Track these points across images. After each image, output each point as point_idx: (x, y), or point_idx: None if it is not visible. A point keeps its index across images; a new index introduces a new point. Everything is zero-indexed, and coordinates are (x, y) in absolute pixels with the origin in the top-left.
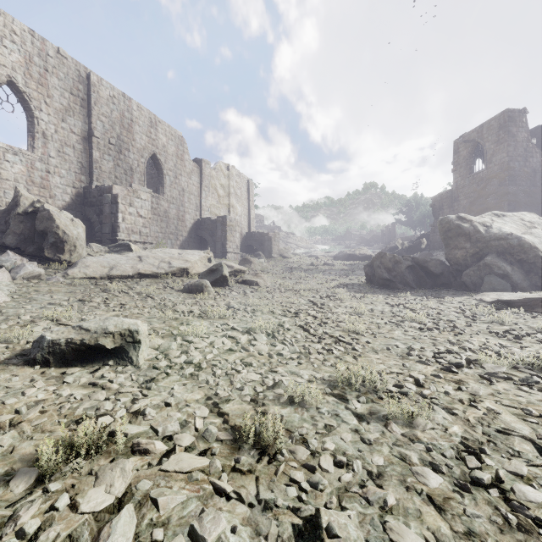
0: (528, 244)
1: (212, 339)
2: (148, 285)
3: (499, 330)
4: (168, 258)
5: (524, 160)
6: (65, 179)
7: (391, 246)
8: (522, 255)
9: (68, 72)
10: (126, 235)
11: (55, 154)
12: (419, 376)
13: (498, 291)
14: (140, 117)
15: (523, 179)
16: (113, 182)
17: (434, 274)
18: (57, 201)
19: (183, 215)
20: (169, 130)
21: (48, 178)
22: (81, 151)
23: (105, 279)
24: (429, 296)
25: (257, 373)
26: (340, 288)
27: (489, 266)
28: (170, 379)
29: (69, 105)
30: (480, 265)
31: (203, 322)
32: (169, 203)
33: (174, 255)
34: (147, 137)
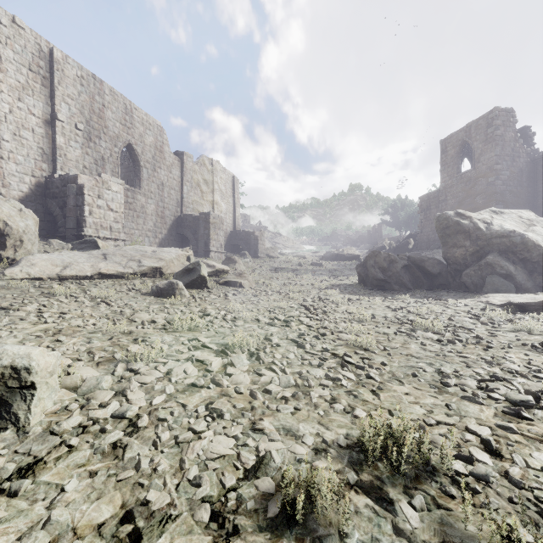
0: (532, 242)
1: (170, 365)
2: (108, 288)
3: (533, 342)
4: (138, 256)
5: (512, 160)
6: (22, 167)
7: (379, 246)
8: (525, 253)
9: (25, 45)
10: (94, 230)
11: (9, 137)
12: (484, 431)
13: (501, 293)
14: (113, 102)
15: (511, 178)
16: (81, 172)
17: (432, 274)
18: (12, 191)
19: (162, 211)
20: (147, 119)
21: (1, 164)
22: (42, 135)
23: (54, 280)
24: (430, 298)
25: (229, 436)
26: (332, 289)
27: (491, 265)
28: (71, 461)
29: (27, 82)
30: (481, 264)
31: (166, 336)
32: (147, 198)
33: (147, 253)
34: (122, 125)
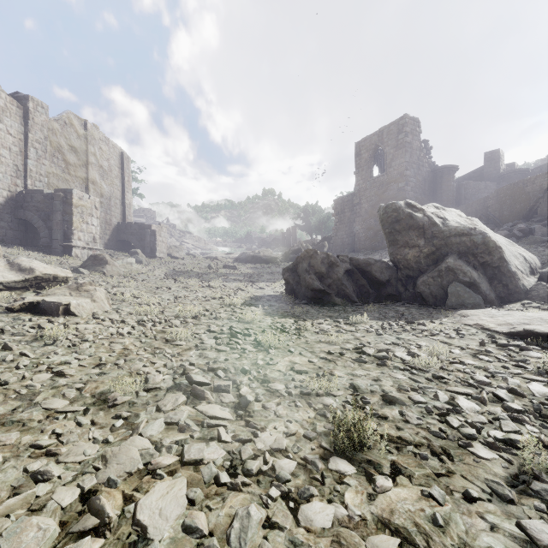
0: (494, 242)
1: None
2: None
3: None
4: None
5: (418, 168)
6: None
7: (295, 249)
8: (486, 256)
9: None
10: None
11: None
12: None
13: (469, 307)
14: None
15: (417, 186)
16: None
17: (380, 282)
18: None
19: None
20: None
21: None
22: None
23: None
24: (397, 320)
25: None
26: (253, 307)
27: (454, 271)
28: None
29: None
30: (442, 270)
31: None
32: None
33: None
34: None
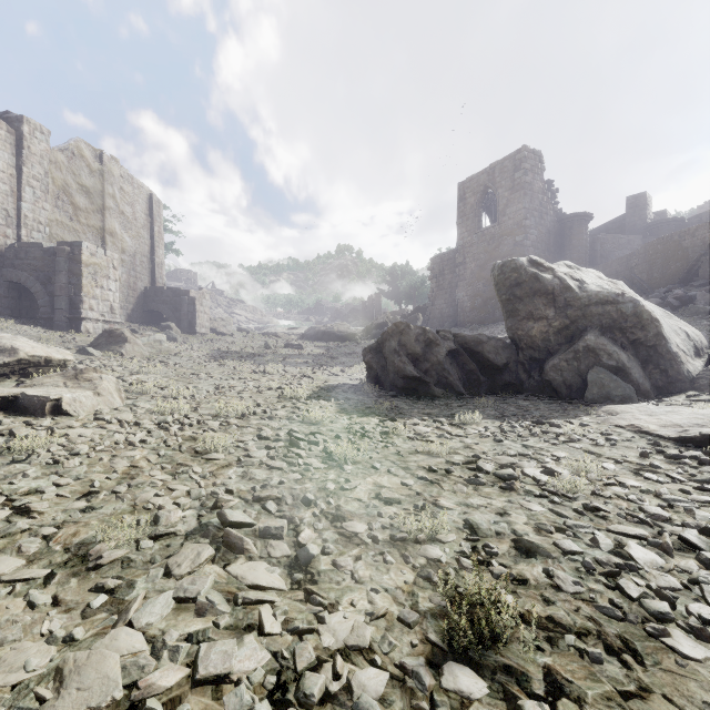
0: (649, 313)
1: None
2: None
3: None
4: None
5: (540, 216)
6: None
7: (379, 322)
8: (638, 332)
9: None
10: None
11: None
12: None
13: (617, 400)
14: None
15: (539, 240)
16: None
17: (494, 367)
18: None
19: None
20: None
21: None
22: None
23: None
24: (521, 420)
25: None
26: (322, 401)
27: (595, 352)
28: None
29: None
30: (579, 350)
31: None
32: None
33: None
34: None
